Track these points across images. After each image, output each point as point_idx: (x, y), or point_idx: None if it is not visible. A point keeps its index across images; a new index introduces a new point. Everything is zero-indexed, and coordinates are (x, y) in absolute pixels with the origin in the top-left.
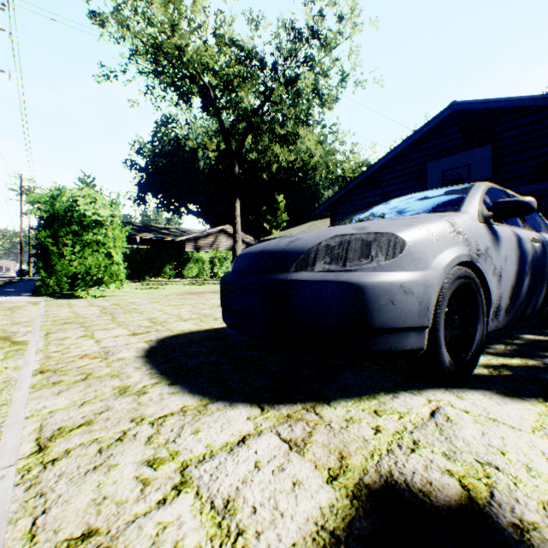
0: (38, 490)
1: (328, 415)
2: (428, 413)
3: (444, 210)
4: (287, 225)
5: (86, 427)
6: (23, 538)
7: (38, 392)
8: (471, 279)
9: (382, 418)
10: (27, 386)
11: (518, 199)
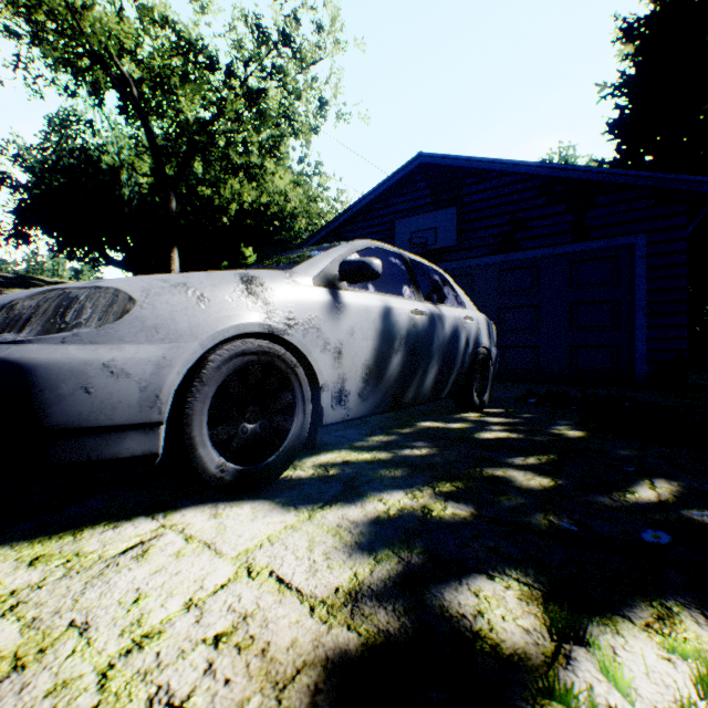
0: None
1: None
2: (126, 548)
3: (283, 267)
4: None
5: None
6: None
7: None
8: (276, 356)
9: (29, 568)
10: None
11: (361, 259)
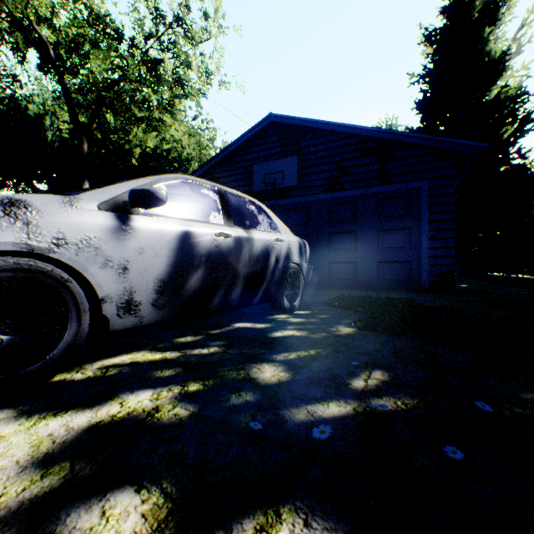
0: None
1: None
2: None
3: (76, 193)
4: None
5: None
6: None
7: None
8: (40, 272)
9: None
10: None
11: (147, 188)
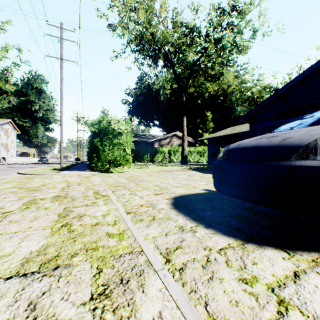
0: (189, 287)
1: None
2: None
3: None
4: (212, 130)
5: (181, 250)
6: (209, 319)
7: (137, 224)
8: None
9: None
10: (129, 220)
11: None
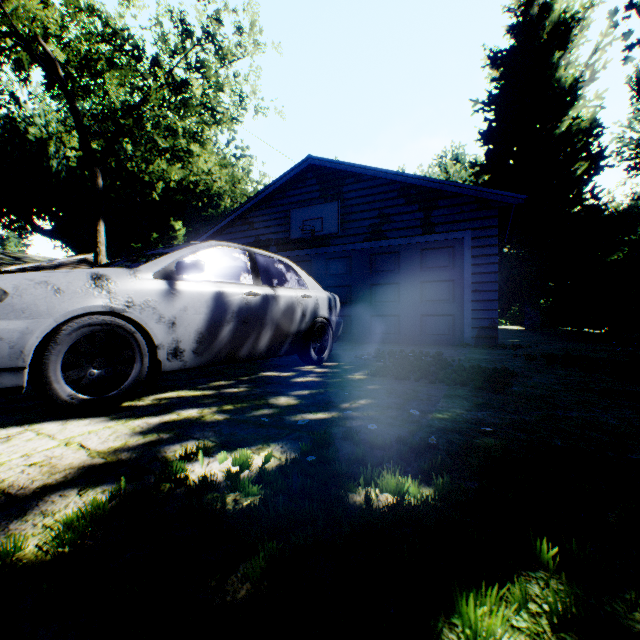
0: None
1: None
2: None
3: (135, 265)
4: None
5: None
6: None
7: None
8: (118, 326)
9: None
10: None
11: (190, 261)
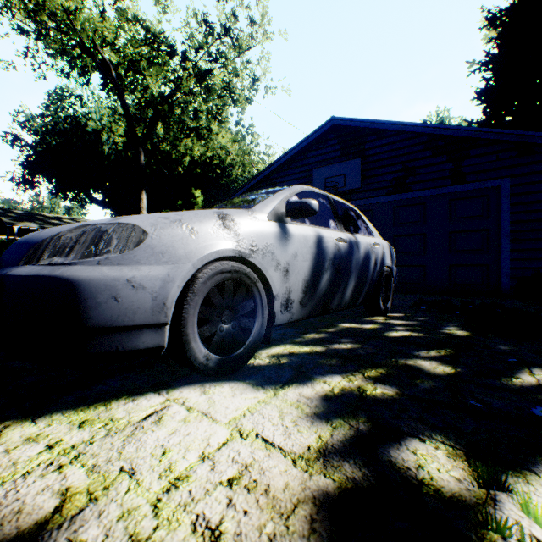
0: None
1: (11, 436)
2: (145, 415)
3: (244, 207)
4: None
5: None
6: None
7: None
8: (243, 274)
9: (80, 429)
10: None
11: (303, 200)
